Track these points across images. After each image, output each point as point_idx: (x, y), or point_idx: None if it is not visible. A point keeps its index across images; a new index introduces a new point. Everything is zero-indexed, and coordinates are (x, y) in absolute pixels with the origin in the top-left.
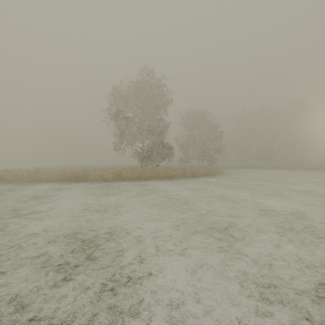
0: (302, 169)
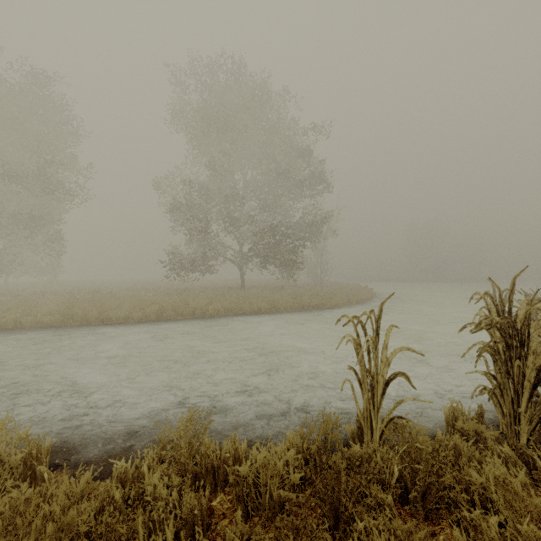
0: None
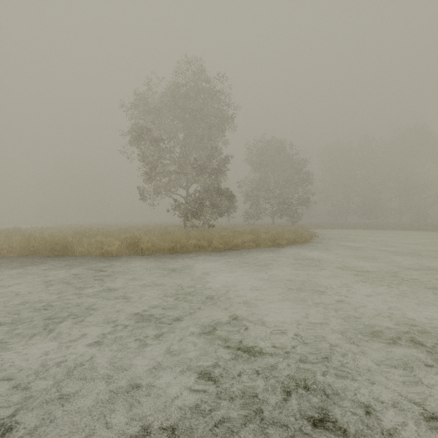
0: (435, 230)
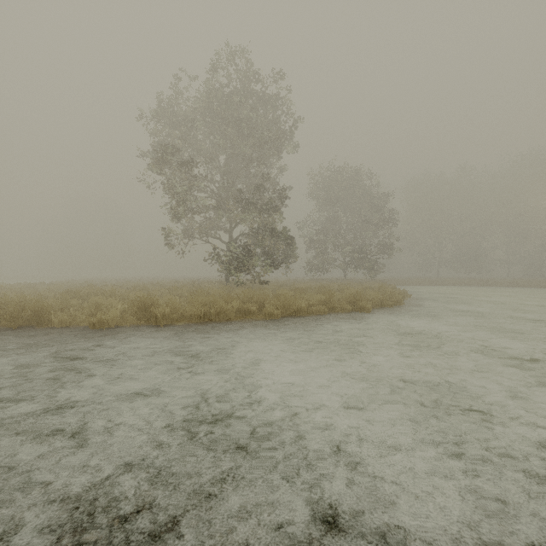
0: None
